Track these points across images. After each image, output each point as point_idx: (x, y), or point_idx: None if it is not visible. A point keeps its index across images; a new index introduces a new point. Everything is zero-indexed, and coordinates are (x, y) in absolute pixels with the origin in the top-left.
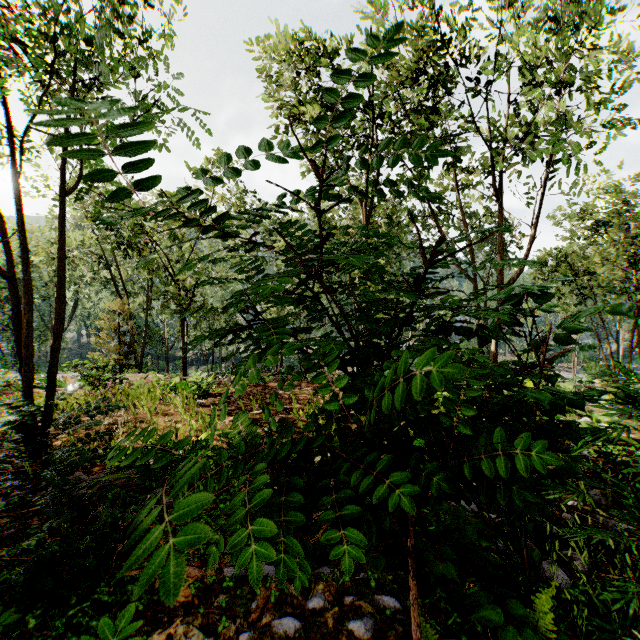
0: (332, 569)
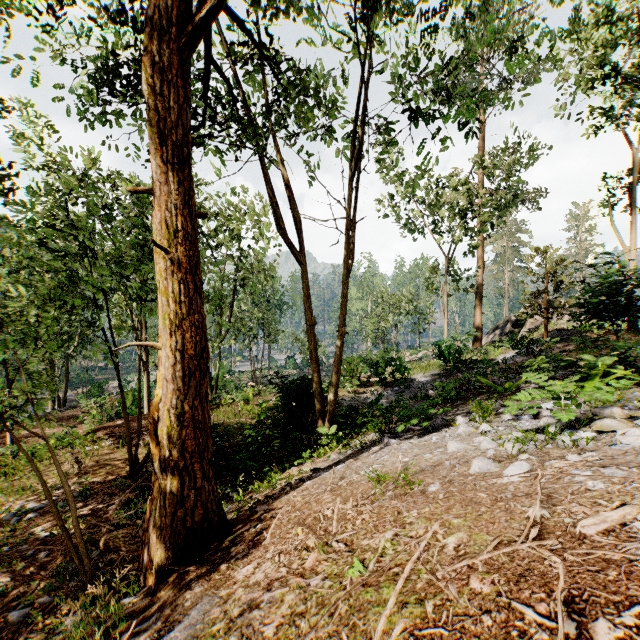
0: None
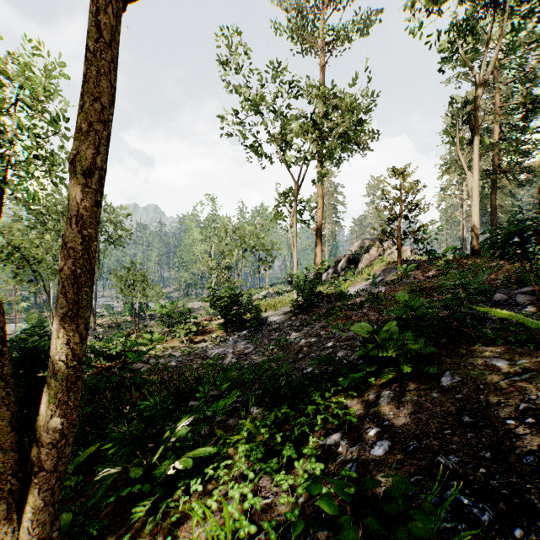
0: None
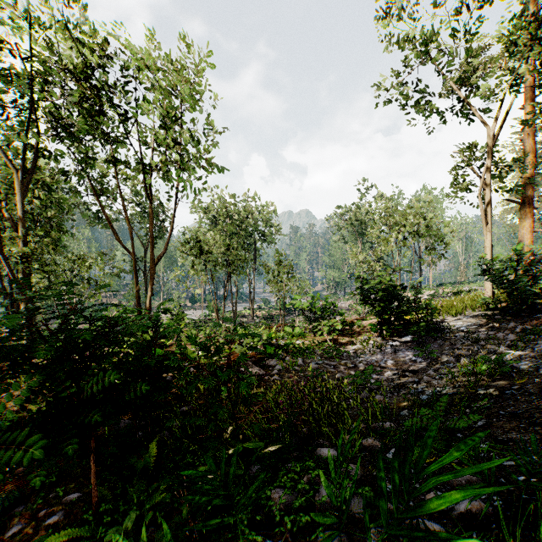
0: (25, 505)
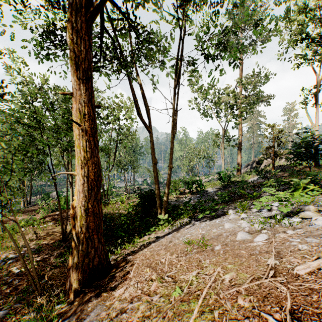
0: None
